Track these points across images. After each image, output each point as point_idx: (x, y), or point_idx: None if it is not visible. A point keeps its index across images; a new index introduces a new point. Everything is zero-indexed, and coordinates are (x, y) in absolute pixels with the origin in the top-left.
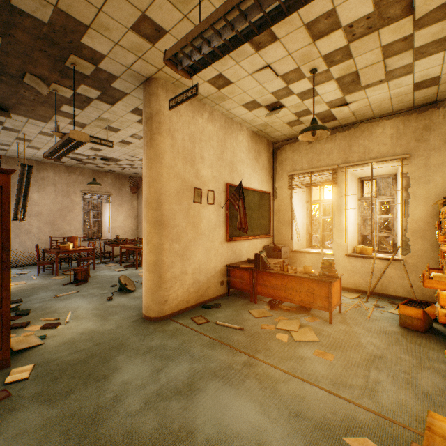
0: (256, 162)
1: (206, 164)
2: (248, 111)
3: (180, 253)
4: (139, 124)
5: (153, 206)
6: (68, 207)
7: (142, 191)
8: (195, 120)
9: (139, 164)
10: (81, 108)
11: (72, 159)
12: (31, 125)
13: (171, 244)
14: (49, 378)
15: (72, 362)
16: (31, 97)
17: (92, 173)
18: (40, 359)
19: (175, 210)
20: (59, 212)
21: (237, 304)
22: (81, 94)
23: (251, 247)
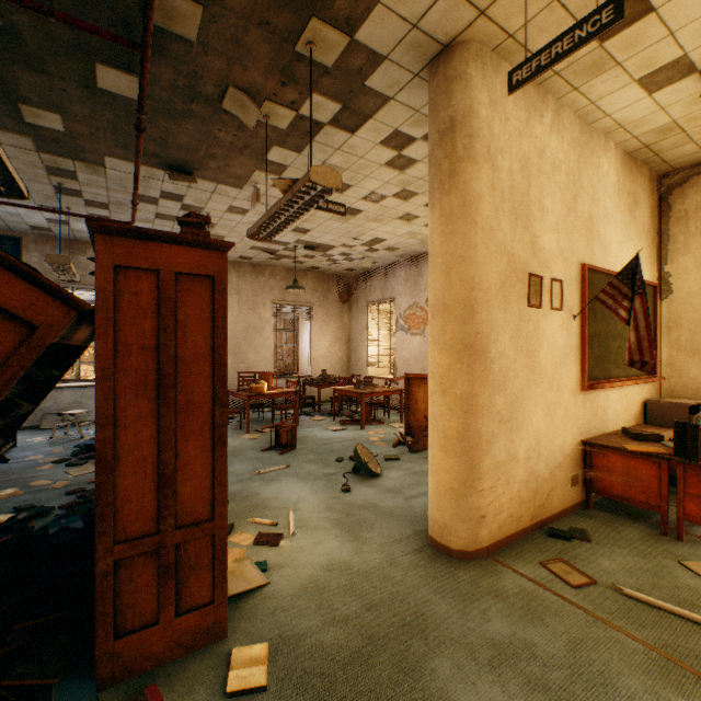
0: (629, 217)
1: (548, 224)
2: (644, 96)
3: (505, 415)
4: (386, 169)
5: (457, 315)
6: (255, 326)
7: (357, 299)
8: (529, 129)
9: (359, 252)
10: (297, 149)
11: (262, 252)
12: (218, 197)
13: (490, 396)
14: (306, 697)
15: (338, 653)
16: (227, 141)
17: (286, 274)
18: (272, 627)
19: (496, 323)
20: (244, 334)
21: (630, 535)
22: (306, 117)
23: (622, 402)
